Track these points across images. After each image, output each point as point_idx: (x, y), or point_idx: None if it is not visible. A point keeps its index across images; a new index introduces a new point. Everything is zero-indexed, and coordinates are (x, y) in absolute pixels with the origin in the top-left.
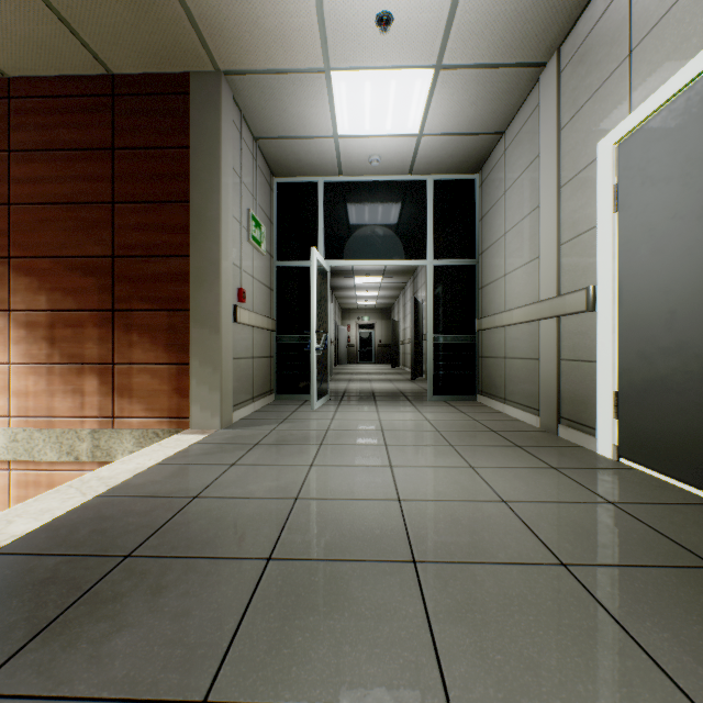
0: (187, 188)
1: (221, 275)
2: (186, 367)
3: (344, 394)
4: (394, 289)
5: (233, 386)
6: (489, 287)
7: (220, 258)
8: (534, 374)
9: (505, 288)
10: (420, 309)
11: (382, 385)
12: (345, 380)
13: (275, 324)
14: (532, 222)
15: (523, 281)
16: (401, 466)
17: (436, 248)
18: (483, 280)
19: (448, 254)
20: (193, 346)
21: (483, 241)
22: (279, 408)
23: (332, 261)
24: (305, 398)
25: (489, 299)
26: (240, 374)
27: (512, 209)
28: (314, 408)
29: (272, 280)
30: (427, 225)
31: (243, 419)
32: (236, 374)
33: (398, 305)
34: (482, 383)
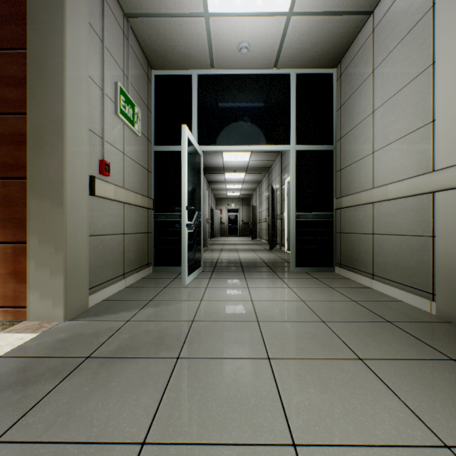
0: (25, 33)
1: (65, 135)
2: (24, 246)
3: (216, 265)
4: (254, 183)
5: (91, 265)
6: (350, 167)
7: (63, 116)
8: (423, 252)
9: (374, 165)
10: (274, 195)
11: (247, 254)
12: (217, 250)
13: (152, 203)
14: (419, 86)
15: (403, 153)
16: (313, 444)
17: (298, 135)
18: (343, 163)
19: (309, 140)
20: (31, 221)
21: (343, 126)
22: (152, 282)
23: (204, 146)
24: (180, 270)
25: (350, 179)
26: (103, 251)
27: (384, 83)
28: (185, 283)
29: (150, 163)
30: (290, 114)
31: (105, 300)
32: (97, 251)
33: (255, 195)
34: (341, 257)
